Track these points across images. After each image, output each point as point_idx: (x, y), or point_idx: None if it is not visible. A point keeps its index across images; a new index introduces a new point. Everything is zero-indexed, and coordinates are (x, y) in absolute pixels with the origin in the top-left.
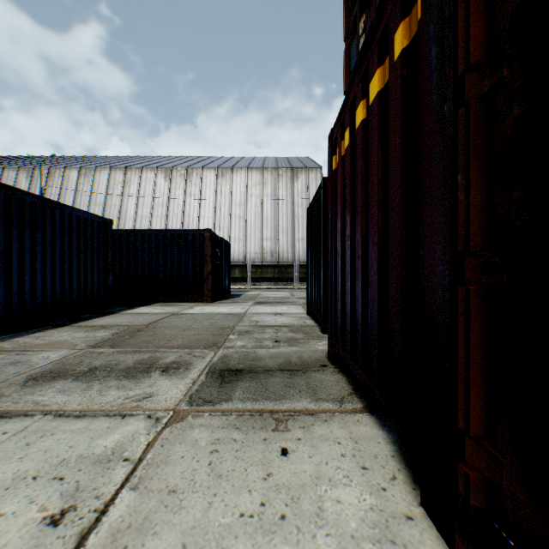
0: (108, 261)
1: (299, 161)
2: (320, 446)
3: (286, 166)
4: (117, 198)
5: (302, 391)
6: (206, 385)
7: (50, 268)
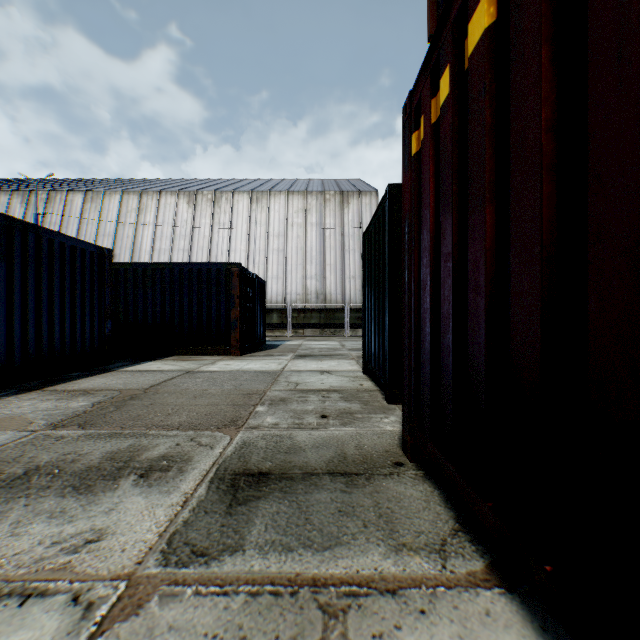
0: (105, 302)
1: (350, 184)
2: None
3: (334, 190)
4: (131, 228)
5: (368, 524)
6: (204, 509)
7: (19, 312)
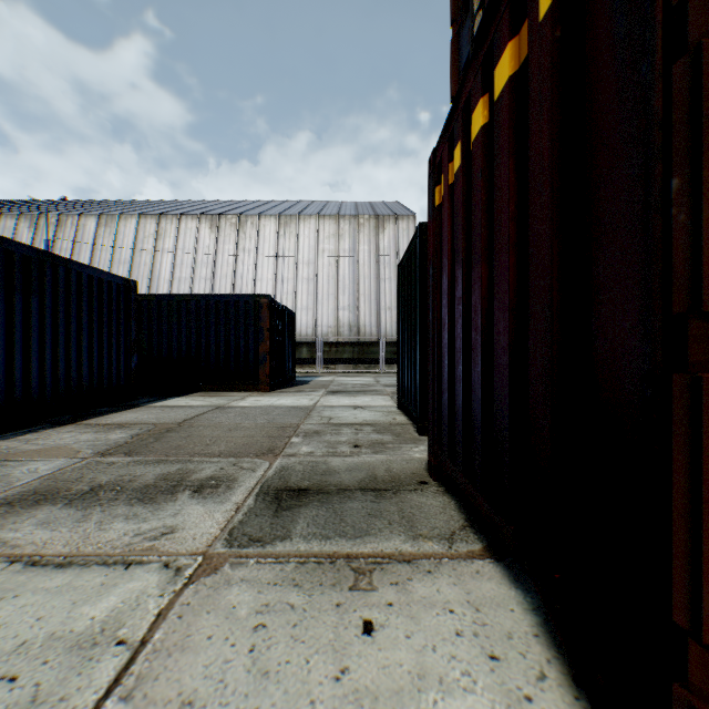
0: (131, 336)
1: (386, 207)
2: (422, 617)
3: (368, 213)
4: (148, 255)
5: (393, 523)
6: (254, 513)
7: (50, 346)
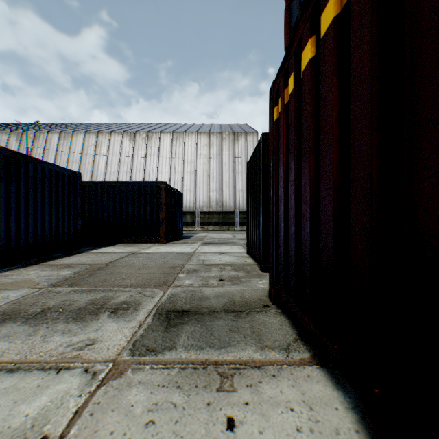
0: (77, 208)
1: (239, 127)
2: (271, 414)
3: (228, 131)
4: (91, 157)
5: (247, 336)
6: (151, 329)
7: (23, 214)
